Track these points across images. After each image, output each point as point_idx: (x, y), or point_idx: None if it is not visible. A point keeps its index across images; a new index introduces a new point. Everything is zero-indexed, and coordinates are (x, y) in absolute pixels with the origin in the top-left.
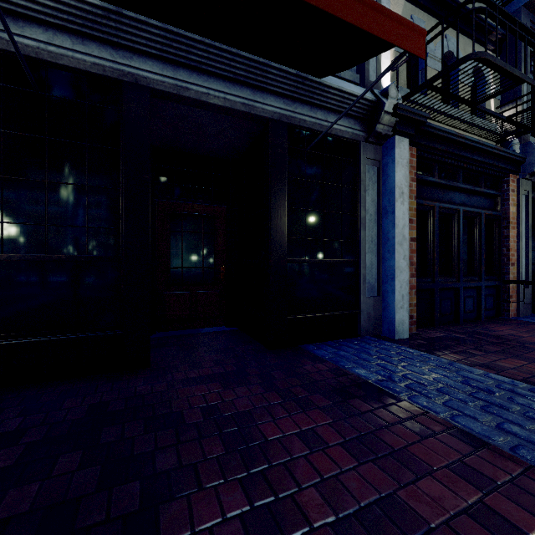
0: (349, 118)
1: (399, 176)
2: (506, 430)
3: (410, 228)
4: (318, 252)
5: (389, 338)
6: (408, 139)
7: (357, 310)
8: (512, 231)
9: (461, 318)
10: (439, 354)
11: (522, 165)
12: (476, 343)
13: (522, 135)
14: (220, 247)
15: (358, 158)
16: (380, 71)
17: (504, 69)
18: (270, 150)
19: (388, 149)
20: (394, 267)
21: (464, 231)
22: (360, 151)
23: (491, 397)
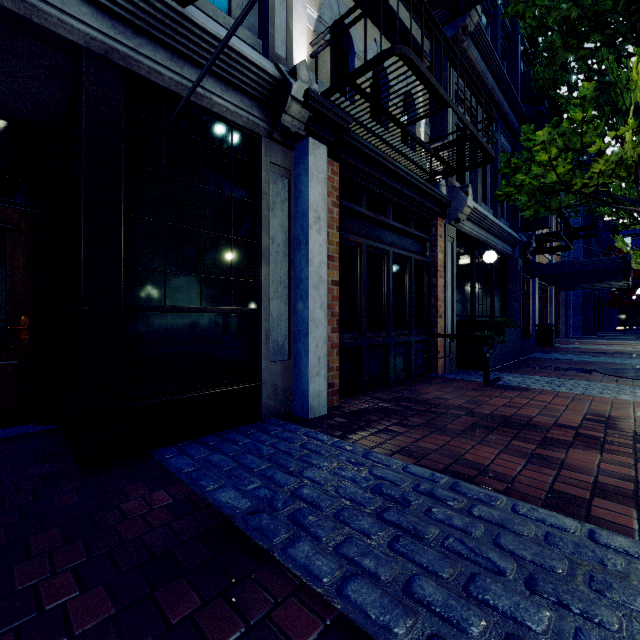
0: (241, 94)
1: (315, 195)
2: (417, 597)
3: (331, 268)
4: (191, 295)
5: (302, 418)
6: (326, 146)
7: (257, 382)
8: (439, 280)
9: (391, 379)
10: (357, 437)
11: (448, 210)
12: (401, 413)
13: (448, 176)
14: (19, 283)
15: (258, 160)
16: (292, 46)
17: (430, 82)
18: (83, 104)
19: (301, 155)
20: (308, 320)
21: (395, 277)
22: (262, 150)
23: (406, 515)
